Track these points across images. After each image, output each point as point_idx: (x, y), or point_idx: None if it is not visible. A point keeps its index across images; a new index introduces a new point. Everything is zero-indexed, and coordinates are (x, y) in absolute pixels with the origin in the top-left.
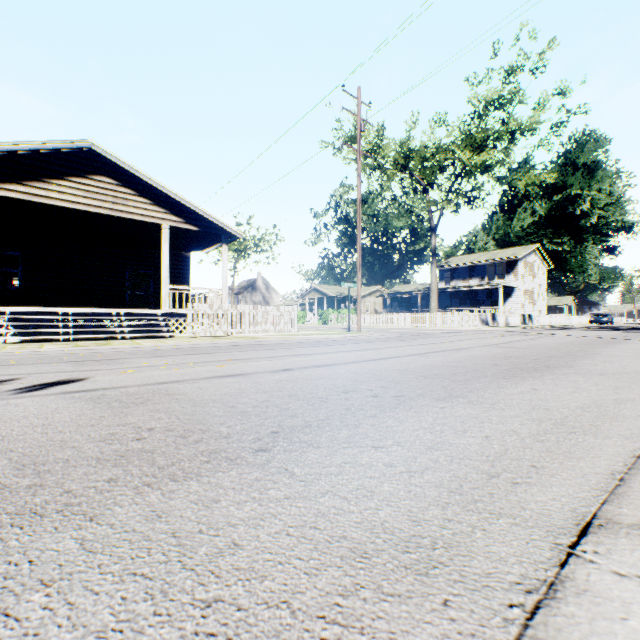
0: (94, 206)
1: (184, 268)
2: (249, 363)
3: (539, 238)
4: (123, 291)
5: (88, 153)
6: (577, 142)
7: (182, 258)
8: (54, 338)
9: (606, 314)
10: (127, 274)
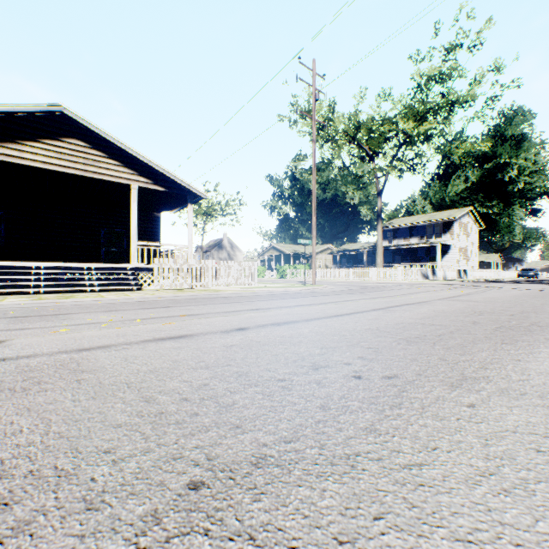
0: (66, 167)
1: (155, 227)
2: (201, 319)
3: (471, 202)
4: (98, 248)
5: (60, 117)
6: (506, 116)
7: (153, 218)
8: (27, 291)
9: (532, 269)
10: (102, 232)
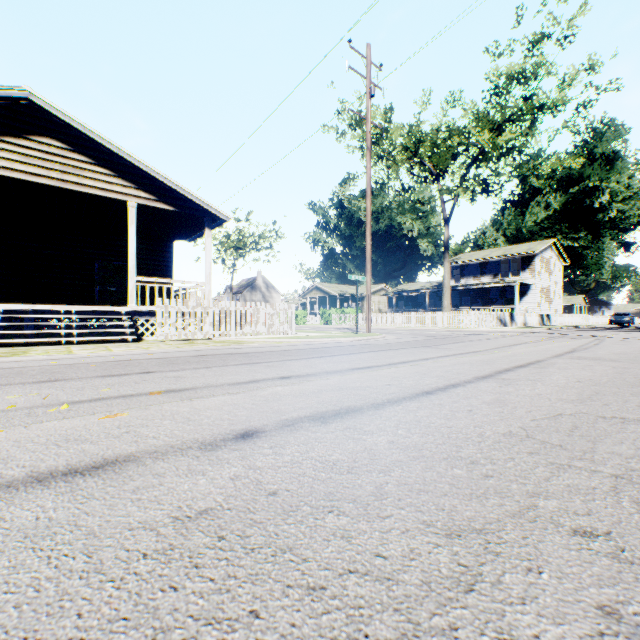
0: (36, 175)
1: (165, 260)
2: (183, 404)
3: (553, 233)
4: (91, 286)
5: (27, 107)
6: (595, 131)
7: (163, 248)
8: None
9: (627, 313)
10: (96, 266)
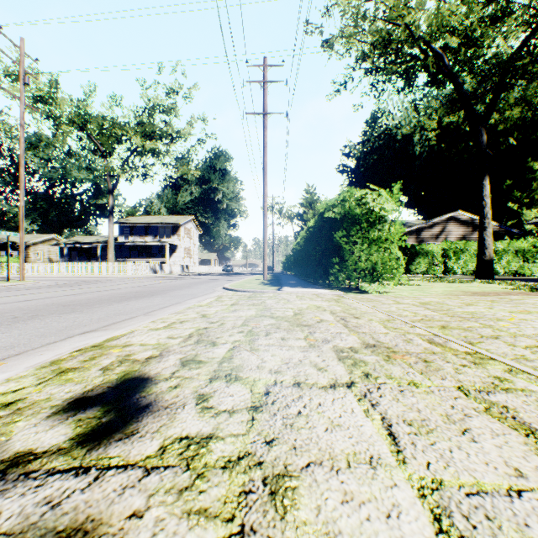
0: None
1: None
2: None
3: (195, 212)
4: None
5: None
6: (216, 154)
7: None
8: None
9: (230, 265)
10: None
